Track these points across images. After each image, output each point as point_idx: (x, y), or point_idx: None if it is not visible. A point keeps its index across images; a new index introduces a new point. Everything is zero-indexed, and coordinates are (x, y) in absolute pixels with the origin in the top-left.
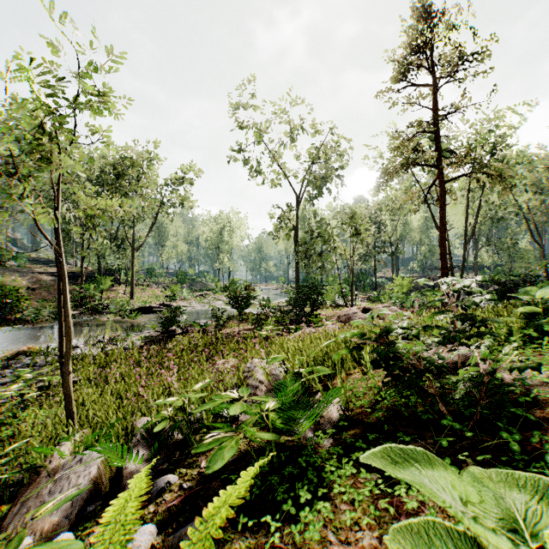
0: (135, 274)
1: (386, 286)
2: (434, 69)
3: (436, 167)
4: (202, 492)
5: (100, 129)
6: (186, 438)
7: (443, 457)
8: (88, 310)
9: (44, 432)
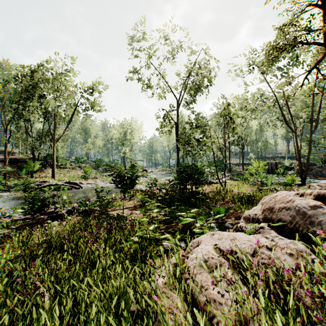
0: (64, 161)
1: (236, 169)
2: None
3: (322, 46)
4: None
5: None
6: None
7: None
8: None
9: None
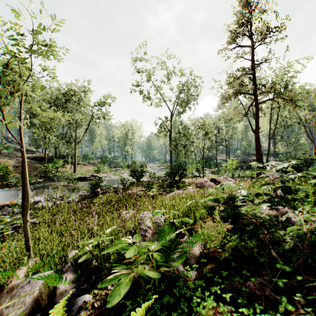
0: (77, 158)
1: (222, 165)
2: (252, 37)
3: (253, 95)
4: (107, 312)
5: (48, 68)
6: (100, 265)
7: (278, 293)
8: (48, 179)
9: (11, 259)
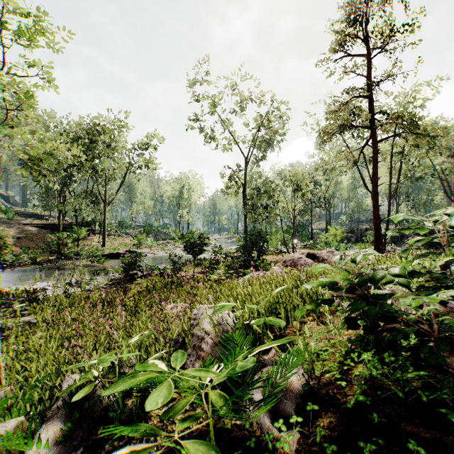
0: (108, 226)
1: (320, 236)
2: (367, 42)
3: (369, 129)
4: None
5: (39, 64)
6: (118, 402)
7: None
8: (62, 255)
9: None
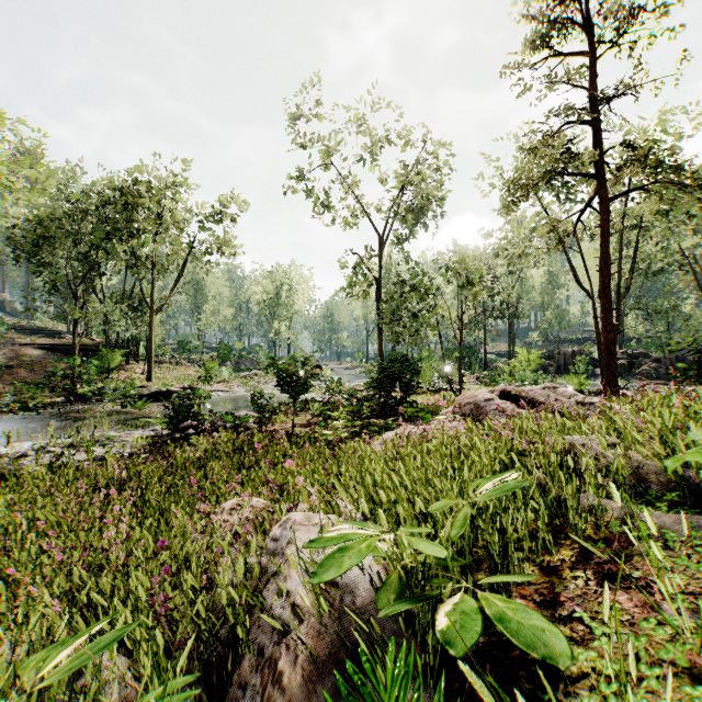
0: (160, 348)
1: (499, 365)
2: (590, 29)
3: (594, 177)
4: None
5: None
6: None
7: None
8: (71, 395)
9: None
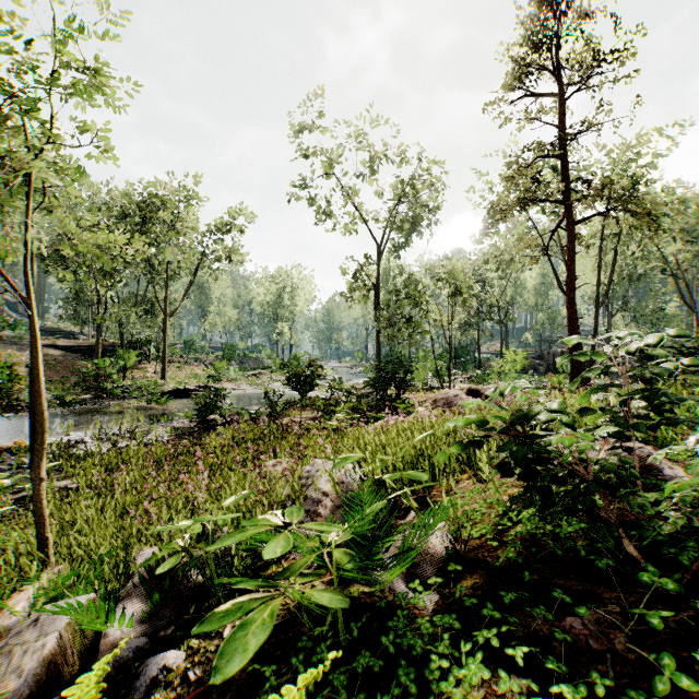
0: (169, 348)
1: (493, 364)
2: (559, 74)
3: (562, 204)
4: (216, 693)
5: (94, 128)
6: (210, 581)
7: (647, 645)
8: (103, 393)
9: (5, 568)
